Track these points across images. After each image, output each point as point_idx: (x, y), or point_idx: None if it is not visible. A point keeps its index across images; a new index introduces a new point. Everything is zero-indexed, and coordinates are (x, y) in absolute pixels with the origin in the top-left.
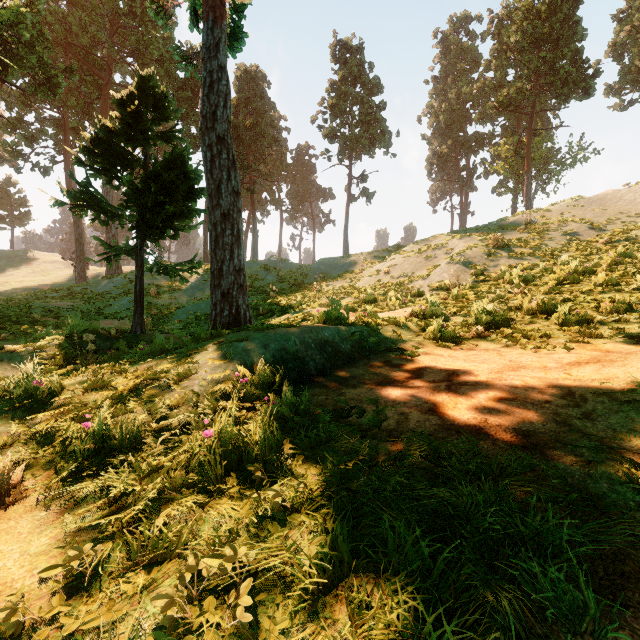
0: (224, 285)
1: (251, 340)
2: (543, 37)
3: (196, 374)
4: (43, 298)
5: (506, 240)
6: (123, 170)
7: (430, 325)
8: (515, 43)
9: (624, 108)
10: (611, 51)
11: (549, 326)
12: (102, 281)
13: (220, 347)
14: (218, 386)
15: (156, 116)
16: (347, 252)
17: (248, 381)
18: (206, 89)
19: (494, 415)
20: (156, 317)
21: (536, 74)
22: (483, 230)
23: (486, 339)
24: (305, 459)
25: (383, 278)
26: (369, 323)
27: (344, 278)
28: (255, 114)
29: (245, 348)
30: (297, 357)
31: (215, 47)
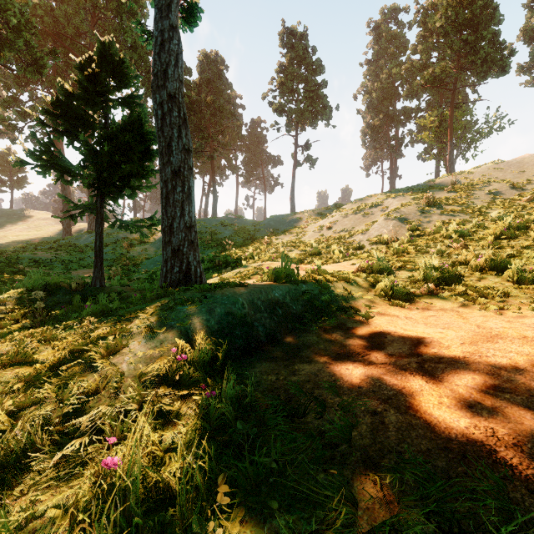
0: (174, 242)
1: (196, 303)
2: (465, 22)
3: (129, 346)
4: (33, 250)
5: (436, 199)
6: (84, 132)
7: (379, 281)
8: (440, 27)
9: (533, 84)
10: (523, 35)
11: (502, 283)
12: (84, 235)
13: (161, 311)
14: (151, 364)
15: (116, 82)
16: (293, 210)
17: (186, 357)
18: (157, 48)
19: (501, 422)
20: (127, 267)
21: (458, 55)
22: (413, 190)
23: (439, 296)
24: (247, 509)
25: (326, 233)
26: (319, 280)
27: (291, 232)
28: (215, 92)
29: (188, 313)
30: (245, 322)
31: (167, 7)
